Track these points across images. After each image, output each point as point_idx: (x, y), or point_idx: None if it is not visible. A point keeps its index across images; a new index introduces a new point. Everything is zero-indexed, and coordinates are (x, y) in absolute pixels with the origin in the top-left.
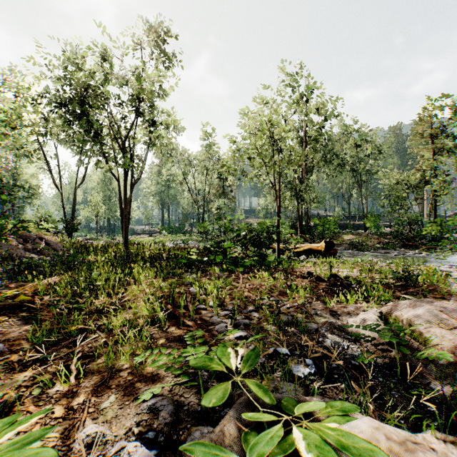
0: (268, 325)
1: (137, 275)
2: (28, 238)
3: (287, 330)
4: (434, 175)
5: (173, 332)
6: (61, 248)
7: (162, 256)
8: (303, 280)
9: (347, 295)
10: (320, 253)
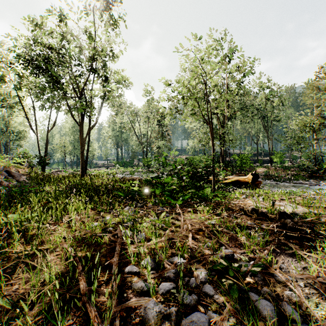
0: (239, 325)
1: (70, 212)
2: None
3: None
4: None
5: None
6: (24, 179)
7: (106, 188)
8: (249, 218)
9: None
10: (247, 184)
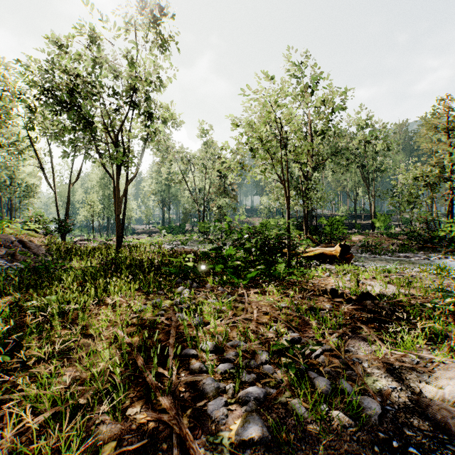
0: (293, 397)
1: (112, 293)
2: (5, 241)
3: (328, 413)
4: (451, 171)
5: (135, 418)
6: (43, 252)
7: (152, 263)
8: (326, 299)
9: (403, 335)
10: (334, 258)
